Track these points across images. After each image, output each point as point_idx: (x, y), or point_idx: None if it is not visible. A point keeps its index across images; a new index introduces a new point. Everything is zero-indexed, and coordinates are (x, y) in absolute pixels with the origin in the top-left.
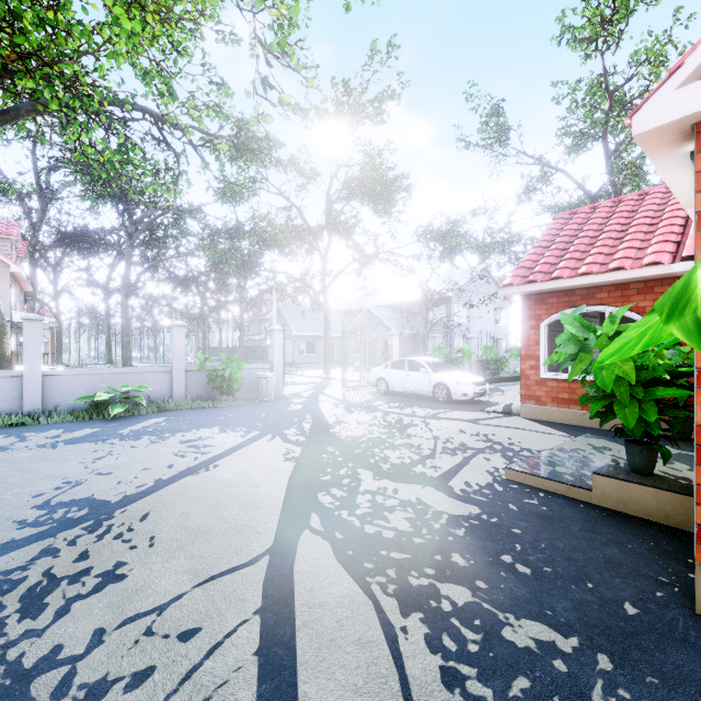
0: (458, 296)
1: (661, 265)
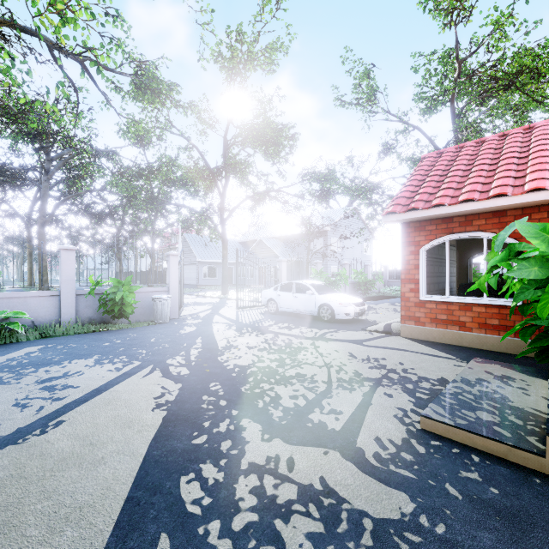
0: (333, 230)
1: (543, 191)
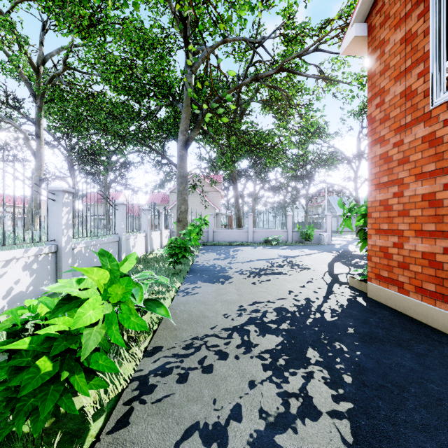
0: None
1: None
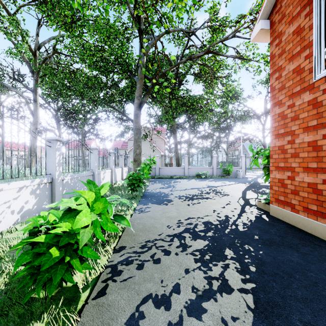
0: None
1: None
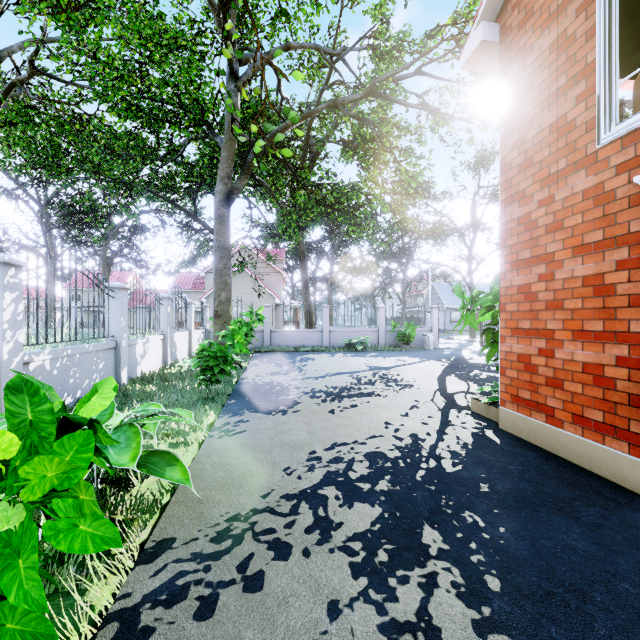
0: None
1: None
